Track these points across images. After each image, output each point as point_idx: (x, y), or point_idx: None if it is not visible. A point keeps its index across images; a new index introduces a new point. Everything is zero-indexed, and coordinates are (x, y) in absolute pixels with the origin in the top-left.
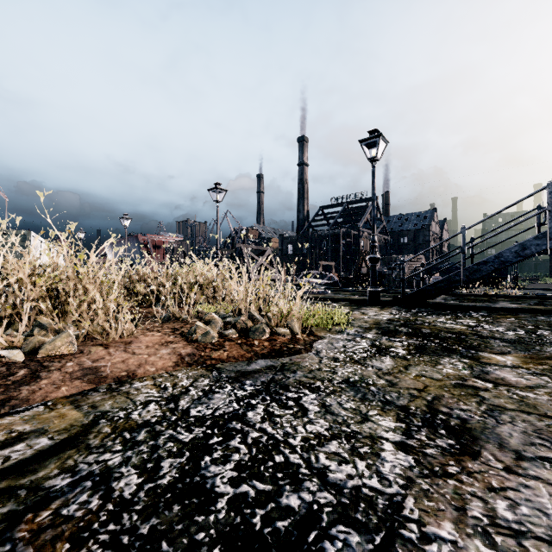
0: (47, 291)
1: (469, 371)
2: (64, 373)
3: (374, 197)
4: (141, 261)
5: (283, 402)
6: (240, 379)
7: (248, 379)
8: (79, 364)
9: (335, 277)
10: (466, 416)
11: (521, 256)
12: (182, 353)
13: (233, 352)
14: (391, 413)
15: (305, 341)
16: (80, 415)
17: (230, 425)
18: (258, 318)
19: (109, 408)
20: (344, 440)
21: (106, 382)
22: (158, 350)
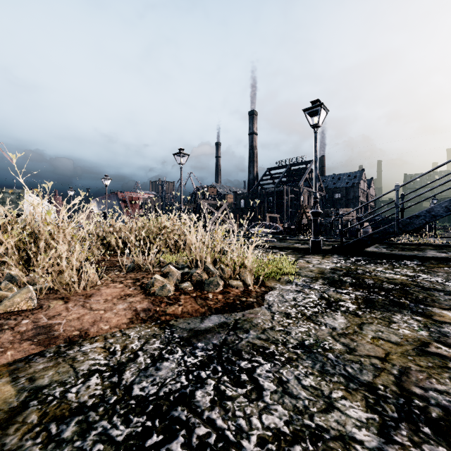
0: (23, 244)
1: (427, 332)
2: (16, 332)
3: (316, 159)
4: (120, 214)
5: (235, 375)
6: (191, 341)
7: (200, 341)
8: (34, 321)
9: (280, 227)
10: (446, 402)
11: (450, 211)
12: (138, 308)
13: (187, 306)
14: (357, 396)
15: (257, 293)
16: (13, 392)
17: (174, 413)
18: (212, 271)
19: (48, 382)
20: (309, 443)
21: (56, 343)
22: (115, 305)
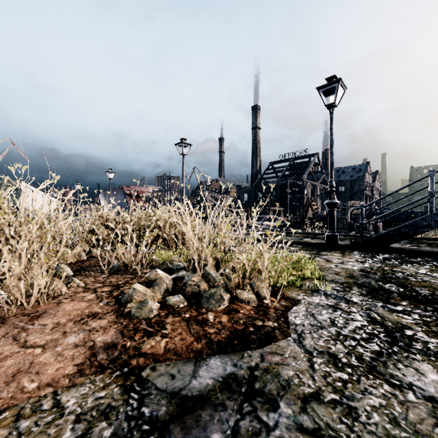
0: None
1: None
2: None
3: (332, 143)
4: (125, 207)
5: None
6: (171, 434)
7: (188, 435)
8: None
9: (285, 220)
10: None
11: None
12: (96, 343)
13: (175, 339)
14: None
15: (276, 311)
16: None
17: None
18: (214, 277)
19: None
20: None
21: None
22: (63, 336)
